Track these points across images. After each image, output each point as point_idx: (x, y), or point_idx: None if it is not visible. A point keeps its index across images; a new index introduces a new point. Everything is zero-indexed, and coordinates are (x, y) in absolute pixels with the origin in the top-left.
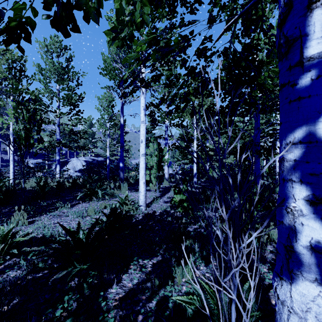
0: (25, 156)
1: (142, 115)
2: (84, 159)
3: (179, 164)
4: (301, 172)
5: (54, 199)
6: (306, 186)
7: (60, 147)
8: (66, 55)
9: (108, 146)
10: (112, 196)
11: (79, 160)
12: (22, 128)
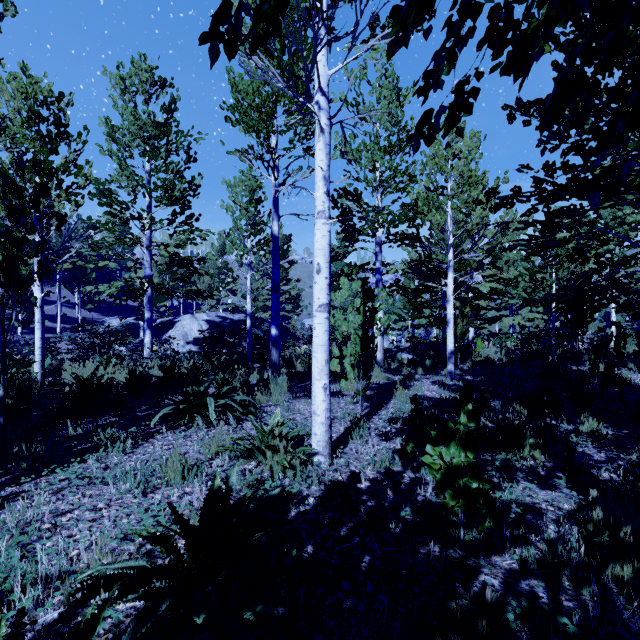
0: (106, 311)
1: (320, 196)
2: (205, 317)
3: (403, 328)
4: None
5: (107, 418)
6: None
7: (152, 293)
8: (163, 96)
9: (249, 290)
10: (248, 413)
11: (196, 320)
12: None
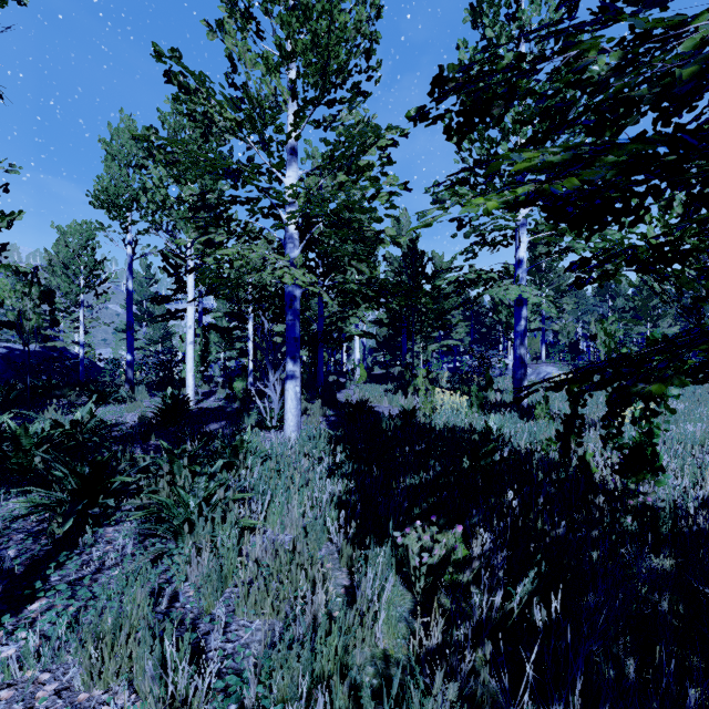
0: None
1: (191, 297)
2: None
3: (215, 360)
4: (288, 351)
5: (35, 408)
6: (289, 354)
7: None
8: None
9: (82, 324)
10: (133, 401)
11: None
12: (29, 306)
